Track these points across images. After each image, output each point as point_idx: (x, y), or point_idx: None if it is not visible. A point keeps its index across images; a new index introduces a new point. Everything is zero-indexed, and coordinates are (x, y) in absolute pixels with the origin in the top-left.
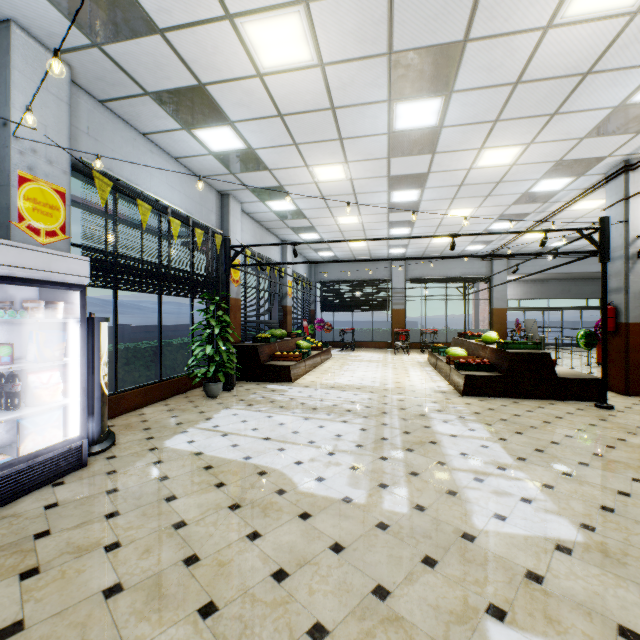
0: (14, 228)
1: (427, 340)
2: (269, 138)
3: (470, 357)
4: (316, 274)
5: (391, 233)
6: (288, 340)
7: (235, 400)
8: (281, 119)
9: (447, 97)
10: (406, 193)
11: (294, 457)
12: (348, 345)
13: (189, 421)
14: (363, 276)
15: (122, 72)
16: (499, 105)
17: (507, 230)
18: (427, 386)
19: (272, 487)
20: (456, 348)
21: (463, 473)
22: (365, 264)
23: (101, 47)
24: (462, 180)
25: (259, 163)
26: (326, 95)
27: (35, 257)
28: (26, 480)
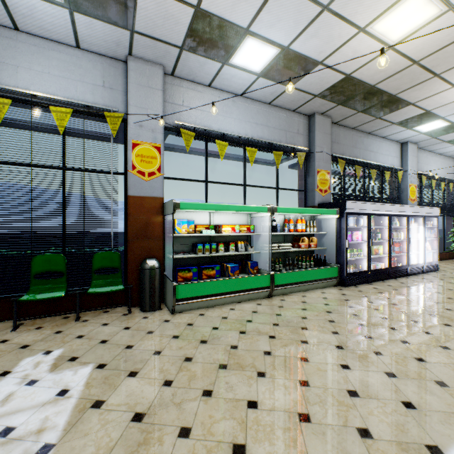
0: (408, 200)
1: None
2: None
3: None
4: None
5: None
6: None
7: None
8: None
9: None
10: None
11: None
12: None
13: None
14: None
15: (438, 140)
16: None
17: None
18: None
19: None
20: None
21: None
22: None
23: (435, 138)
24: None
25: None
26: None
27: (431, 210)
28: (429, 268)
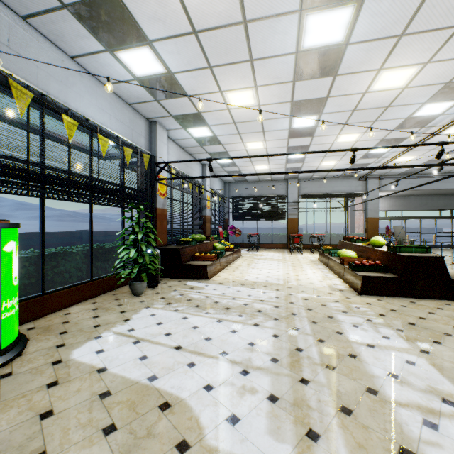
0: None
1: (315, 242)
2: (186, 60)
3: (360, 258)
4: (229, 192)
5: (289, 157)
6: (206, 243)
7: (156, 298)
8: (196, 37)
9: (359, 4)
10: (305, 119)
11: (204, 378)
12: (253, 246)
13: (107, 323)
14: (265, 193)
15: None
16: (409, 14)
17: (384, 154)
18: (325, 284)
19: (173, 436)
20: (347, 250)
21: (406, 410)
22: (267, 184)
23: None
24: (356, 105)
25: (179, 89)
26: (238, 4)
27: None
28: None
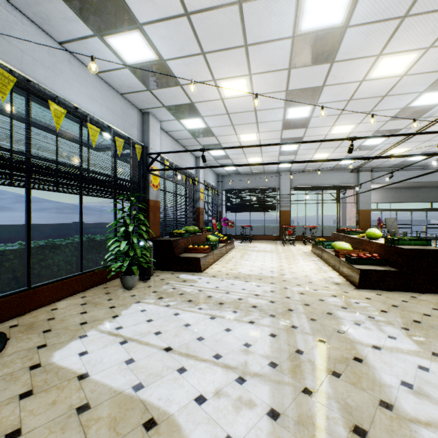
0: None
1: (307, 234)
2: (178, 46)
3: (356, 251)
4: (222, 184)
5: (282, 149)
6: (200, 235)
7: (148, 292)
8: (188, 19)
9: None
10: (300, 109)
11: (195, 387)
12: (246, 238)
13: (95, 320)
14: (258, 185)
15: None
16: None
17: (377, 146)
18: (320, 277)
19: None
20: (341, 242)
21: (429, 432)
22: (259, 176)
23: None
24: (352, 94)
25: (171, 77)
26: None
27: None
28: None
